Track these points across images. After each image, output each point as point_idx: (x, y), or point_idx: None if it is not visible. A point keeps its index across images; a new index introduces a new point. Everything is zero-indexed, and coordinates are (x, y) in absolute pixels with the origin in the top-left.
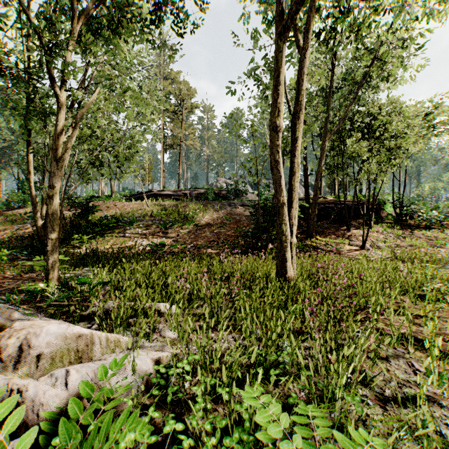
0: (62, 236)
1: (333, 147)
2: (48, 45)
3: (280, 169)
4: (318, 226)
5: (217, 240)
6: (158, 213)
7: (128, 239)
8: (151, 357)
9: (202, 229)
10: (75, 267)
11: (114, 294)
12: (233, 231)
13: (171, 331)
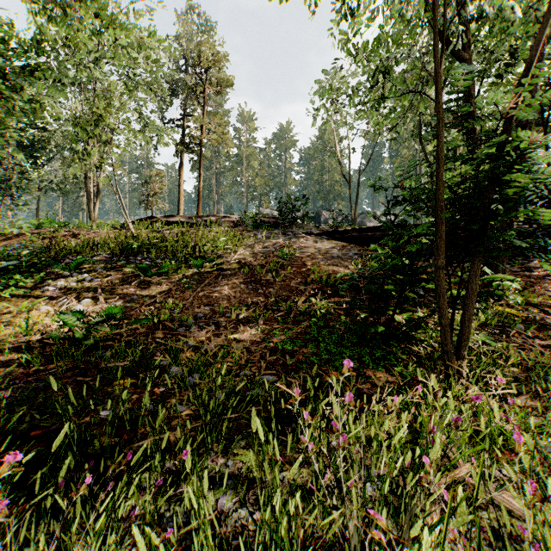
0: None
1: None
2: None
3: None
4: None
5: (265, 303)
6: (141, 244)
7: (48, 299)
8: None
9: (229, 275)
10: None
11: None
12: (299, 281)
13: None
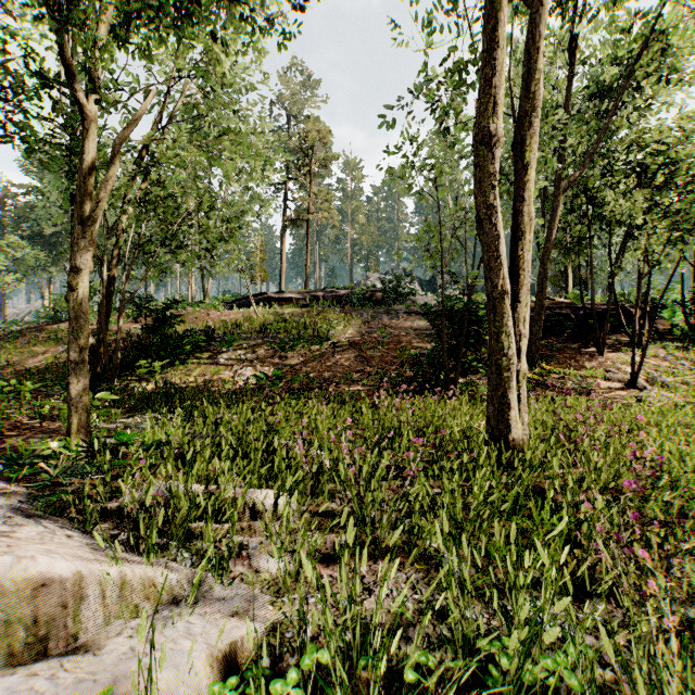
0: (124, 361)
1: (571, 208)
2: (59, 4)
3: (497, 222)
4: (544, 346)
5: (368, 370)
6: (272, 326)
7: (224, 367)
8: (213, 641)
9: (342, 351)
10: (131, 412)
11: (176, 465)
12: (394, 355)
13: (273, 558)
